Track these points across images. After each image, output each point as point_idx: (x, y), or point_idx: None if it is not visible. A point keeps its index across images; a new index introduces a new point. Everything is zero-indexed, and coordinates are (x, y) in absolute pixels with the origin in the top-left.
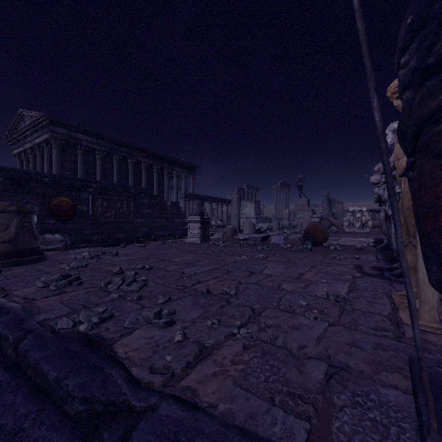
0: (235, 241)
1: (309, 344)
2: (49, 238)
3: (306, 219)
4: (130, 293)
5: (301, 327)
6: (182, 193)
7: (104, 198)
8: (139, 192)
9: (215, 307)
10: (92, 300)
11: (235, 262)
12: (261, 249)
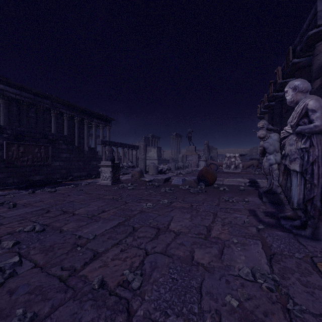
0: (142, 182)
1: None
2: None
3: (194, 161)
4: None
5: None
6: (99, 140)
7: (20, 143)
8: (57, 138)
9: None
10: None
11: (141, 212)
12: (164, 192)
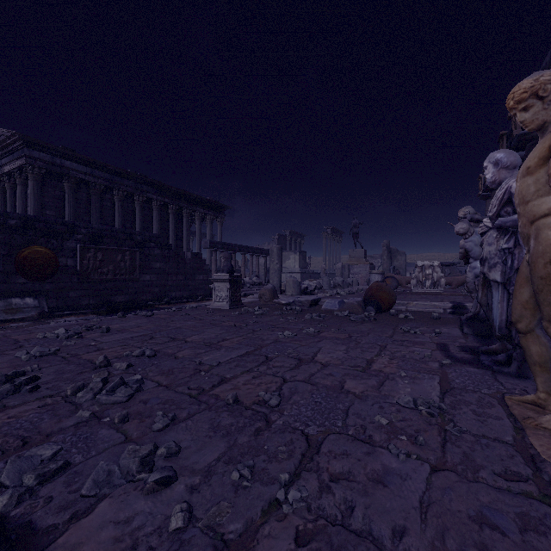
0: (276, 306)
1: (410, 525)
2: (16, 304)
3: (363, 274)
4: (112, 406)
5: (388, 476)
6: (207, 241)
7: (98, 248)
8: (147, 240)
9: (246, 435)
10: (44, 426)
11: (277, 342)
12: (310, 319)
